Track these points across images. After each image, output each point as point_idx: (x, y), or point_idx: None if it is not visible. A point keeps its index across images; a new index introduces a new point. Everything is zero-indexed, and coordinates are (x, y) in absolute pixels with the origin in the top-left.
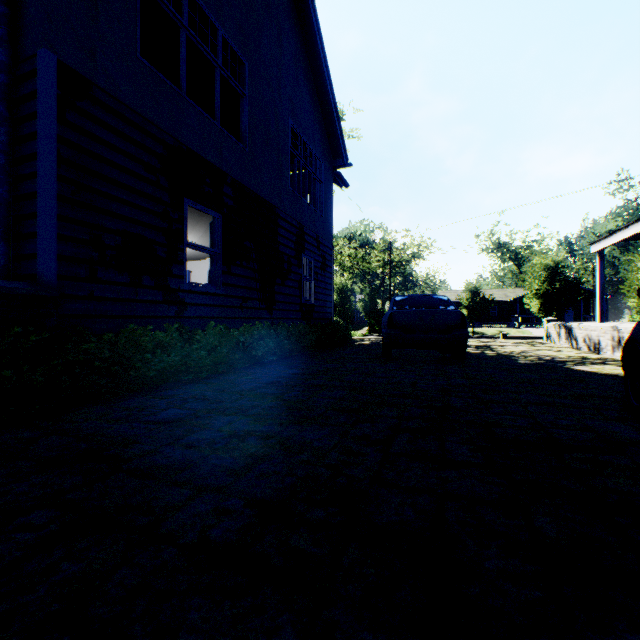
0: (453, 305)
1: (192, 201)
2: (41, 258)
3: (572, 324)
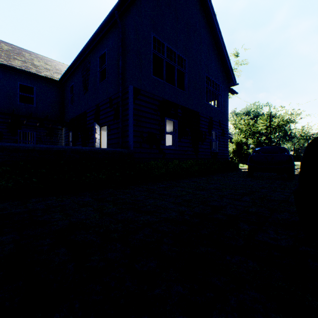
0: (286, 152)
1: (167, 118)
2: (130, 142)
3: None
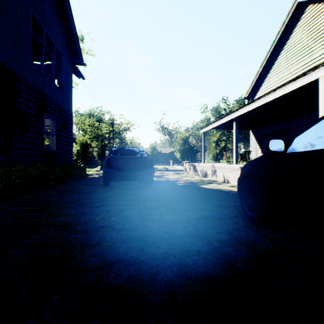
0: (146, 154)
1: None
2: None
3: (196, 164)
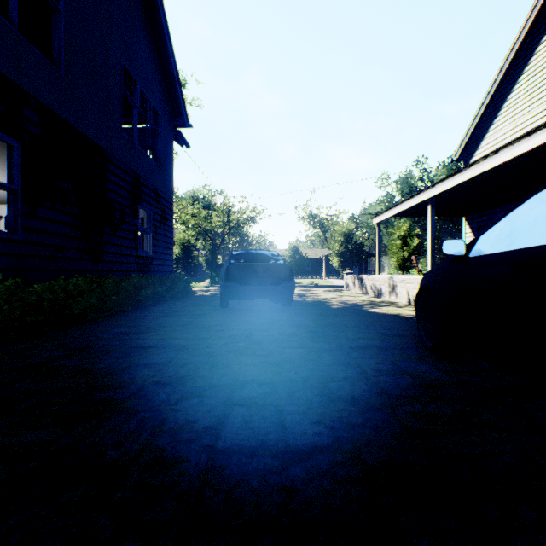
0: (282, 259)
1: None
2: None
3: (363, 276)
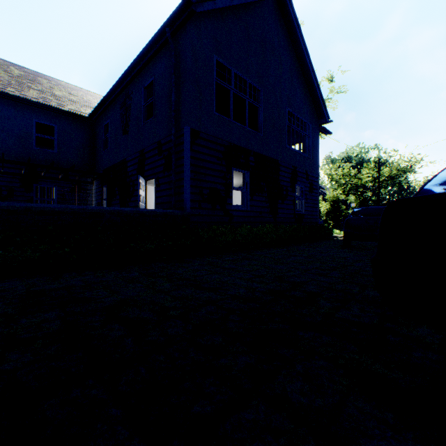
0: None
1: (235, 168)
2: (185, 201)
3: None
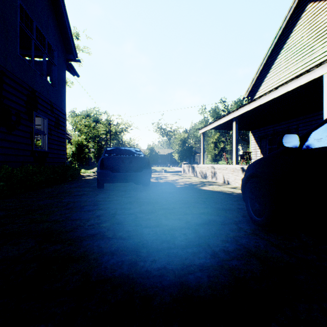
0: (143, 154)
1: None
2: None
3: (195, 165)
